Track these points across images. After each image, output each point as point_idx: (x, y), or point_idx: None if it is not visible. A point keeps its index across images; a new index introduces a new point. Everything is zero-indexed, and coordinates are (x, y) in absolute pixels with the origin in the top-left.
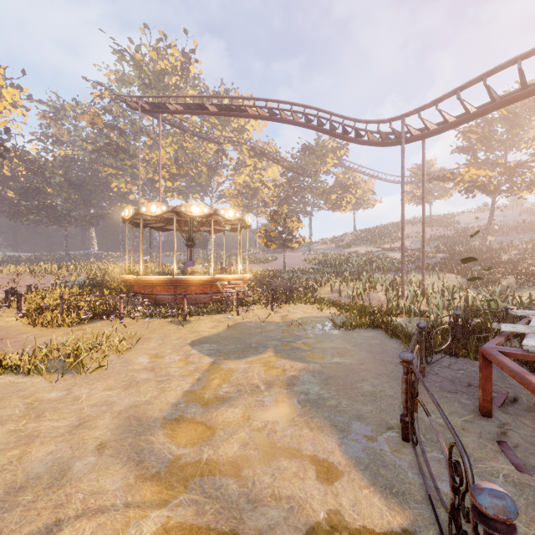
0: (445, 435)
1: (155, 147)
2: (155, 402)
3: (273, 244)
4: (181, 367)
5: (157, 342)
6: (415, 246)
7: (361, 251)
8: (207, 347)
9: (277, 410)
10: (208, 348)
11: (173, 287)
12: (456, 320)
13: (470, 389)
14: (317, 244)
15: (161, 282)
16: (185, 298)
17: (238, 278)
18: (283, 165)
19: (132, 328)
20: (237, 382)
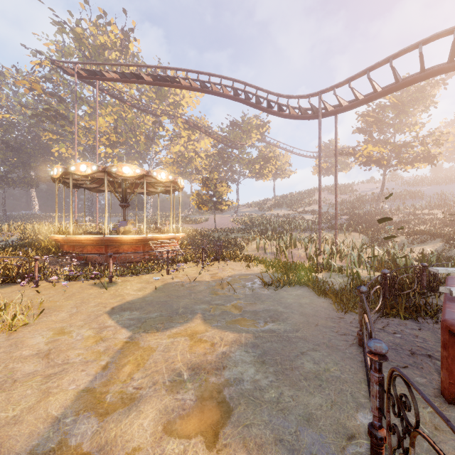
0: (421, 443)
1: (94, 115)
2: (27, 419)
3: (205, 206)
4: (88, 347)
5: (70, 311)
6: (323, 209)
7: (280, 213)
8: (128, 315)
9: (202, 415)
10: (128, 316)
11: (104, 246)
12: (384, 279)
13: (415, 358)
14: (243, 207)
15: (92, 241)
16: (110, 258)
17: (171, 237)
18: (214, 138)
19: (46, 294)
20: (155, 368)
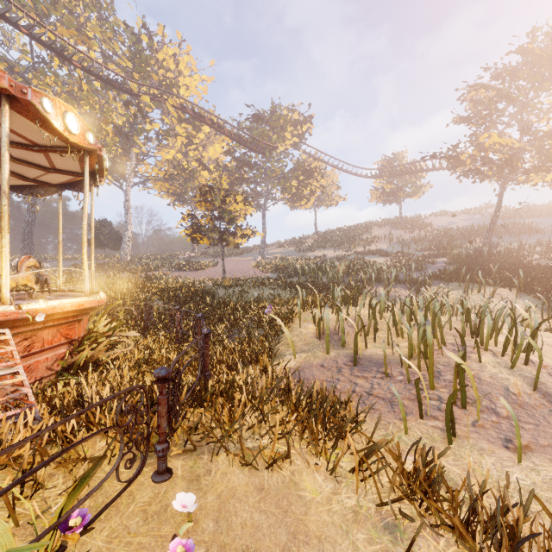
0: None
1: None
2: None
3: (203, 237)
4: None
5: None
6: (394, 249)
7: (328, 255)
8: None
9: None
10: None
11: None
12: None
13: None
14: (272, 247)
15: None
16: None
17: None
18: (227, 133)
19: None
20: None
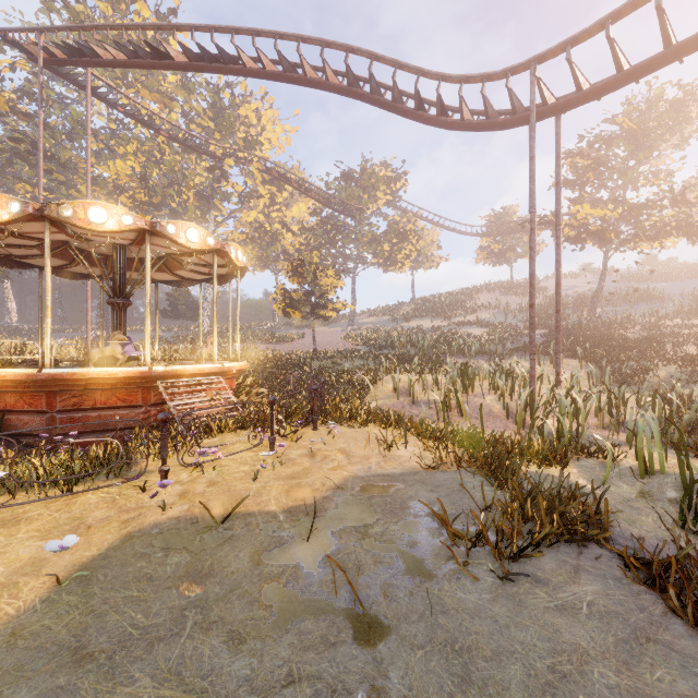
0: None
1: (105, 154)
2: None
3: (296, 312)
4: None
5: None
6: (497, 319)
7: (425, 325)
8: None
9: None
10: None
11: (45, 394)
12: None
13: None
14: (362, 316)
15: (11, 383)
16: None
17: (213, 371)
18: (314, 197)
19: None
20: None
